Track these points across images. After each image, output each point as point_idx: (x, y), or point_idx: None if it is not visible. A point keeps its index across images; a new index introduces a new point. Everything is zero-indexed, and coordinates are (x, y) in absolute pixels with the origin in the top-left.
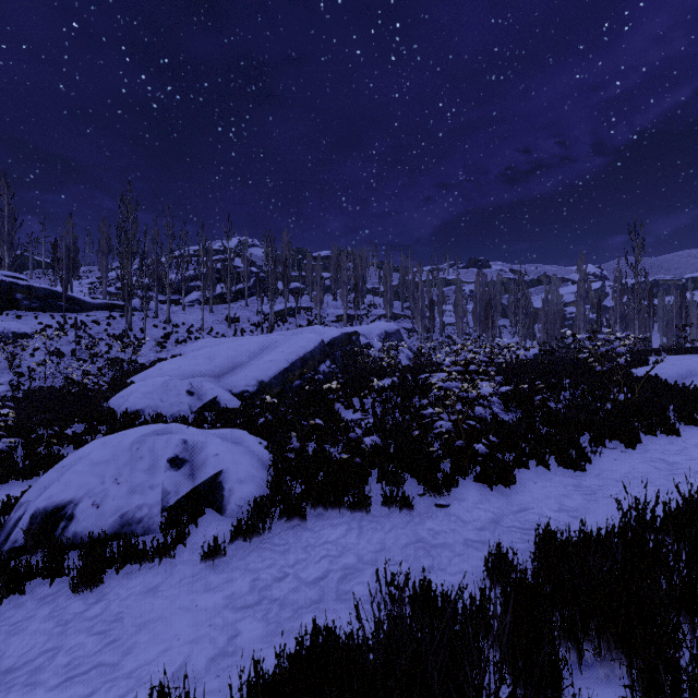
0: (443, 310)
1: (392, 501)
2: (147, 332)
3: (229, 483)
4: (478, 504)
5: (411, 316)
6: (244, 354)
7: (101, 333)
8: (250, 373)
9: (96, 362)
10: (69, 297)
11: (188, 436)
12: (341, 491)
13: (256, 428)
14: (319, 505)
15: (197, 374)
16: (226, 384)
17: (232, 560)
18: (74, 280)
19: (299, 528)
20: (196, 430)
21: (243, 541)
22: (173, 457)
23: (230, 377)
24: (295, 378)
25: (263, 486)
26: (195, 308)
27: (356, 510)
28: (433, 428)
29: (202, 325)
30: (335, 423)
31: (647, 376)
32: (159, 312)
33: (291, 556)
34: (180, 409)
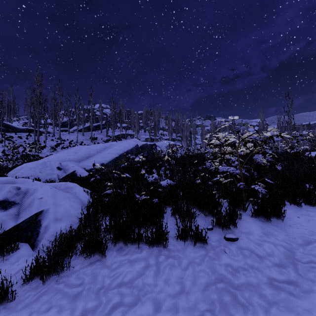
0: (195, 137)
1: (186, 235)
2: (48, 142)
3: (46, 221)
4: (264, 237)
5: (181, 140)
6: (94, 150)
7: (22, 142)
8: (96, 159)
9: (16, 156)
10: (6, 124)
11: (24, 185)
12: (140, 227)
13: (89, 184)
14: (119, 240)
15: (67, 160)
16: (82, 165)
17: (18, 306)
18: (17, 121)
19: (98, 264)
20: (39, 183)
21: (40, 280)
22: (3, 200)
23: (85, 161)
24: (121, 163)
25: (76, 223)
26: (75, 133)
27: (153, 245)
28: (219, 171)
29: (77, 140)
30: (141, 181)
31: (315, 157)
32: (56, 134)
33: (79, 304)
34: (51, 177)
